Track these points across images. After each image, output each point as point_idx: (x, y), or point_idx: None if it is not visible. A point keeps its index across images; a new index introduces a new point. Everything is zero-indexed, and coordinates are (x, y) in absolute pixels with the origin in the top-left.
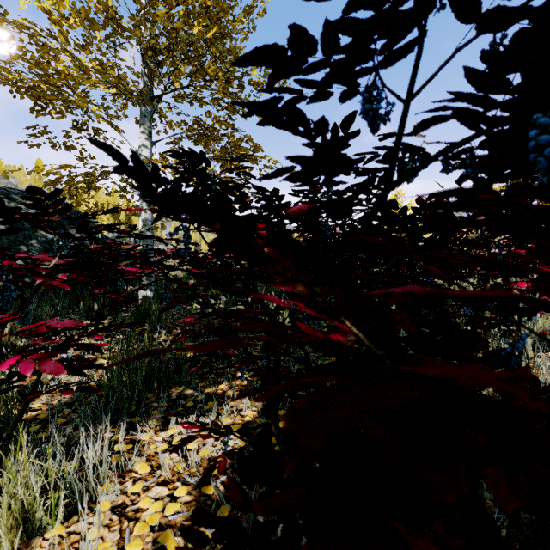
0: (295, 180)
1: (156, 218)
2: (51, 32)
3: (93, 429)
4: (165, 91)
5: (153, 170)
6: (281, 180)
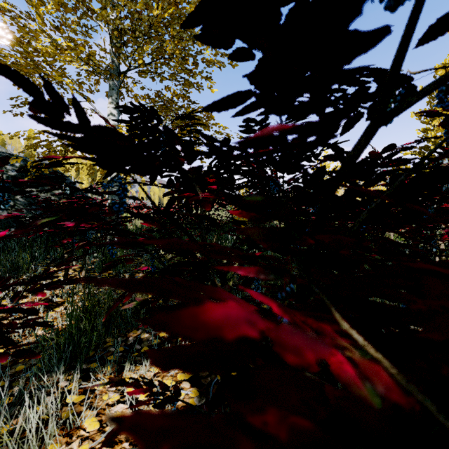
0: (246, 131)
1: (108, 173)
2: (29, 14)
3: (49, 377)
4: (130, 67)
5: (75, 106)
6: (234, 115)
